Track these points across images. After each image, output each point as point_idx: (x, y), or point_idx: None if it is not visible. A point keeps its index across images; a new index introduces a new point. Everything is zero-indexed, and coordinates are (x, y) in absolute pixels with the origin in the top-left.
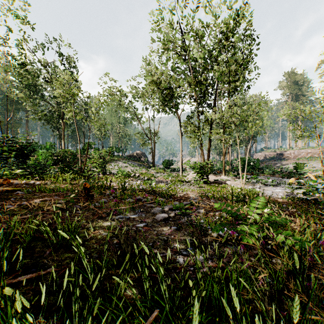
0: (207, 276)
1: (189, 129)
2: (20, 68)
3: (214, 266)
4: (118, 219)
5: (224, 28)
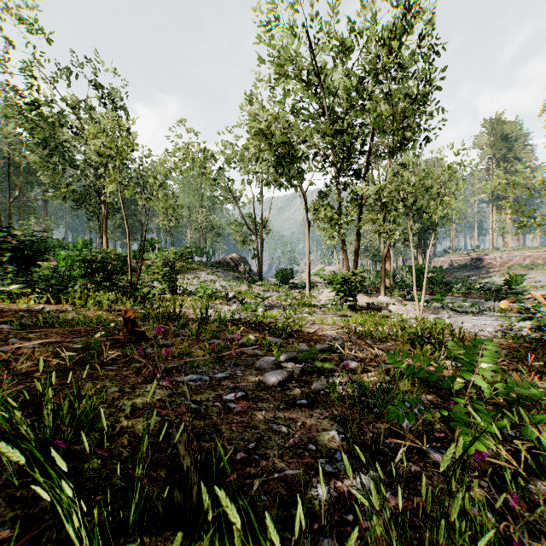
0: (392, 545)
1: (322, 215)
2: (31, 110)
3: (402, 507)
4: (187, 383)
5: (384, 34)
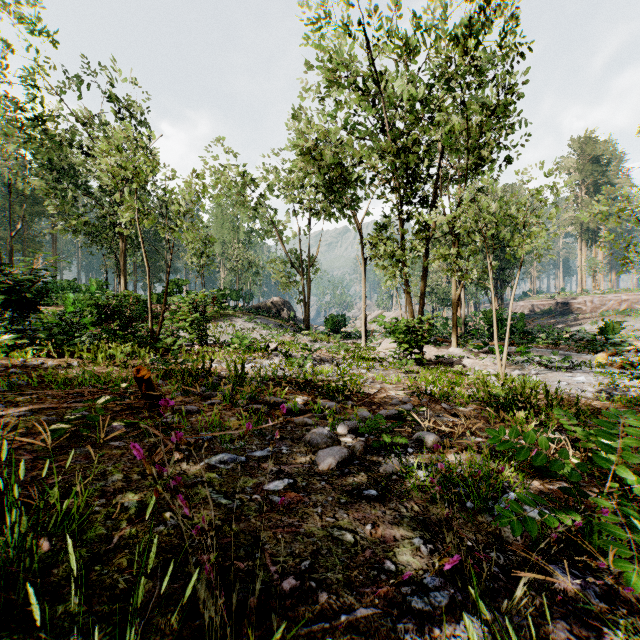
0: None
1: (382, 251)
2: (35, 127)
3: None
4: (216, 466)
5: (458, 31)
